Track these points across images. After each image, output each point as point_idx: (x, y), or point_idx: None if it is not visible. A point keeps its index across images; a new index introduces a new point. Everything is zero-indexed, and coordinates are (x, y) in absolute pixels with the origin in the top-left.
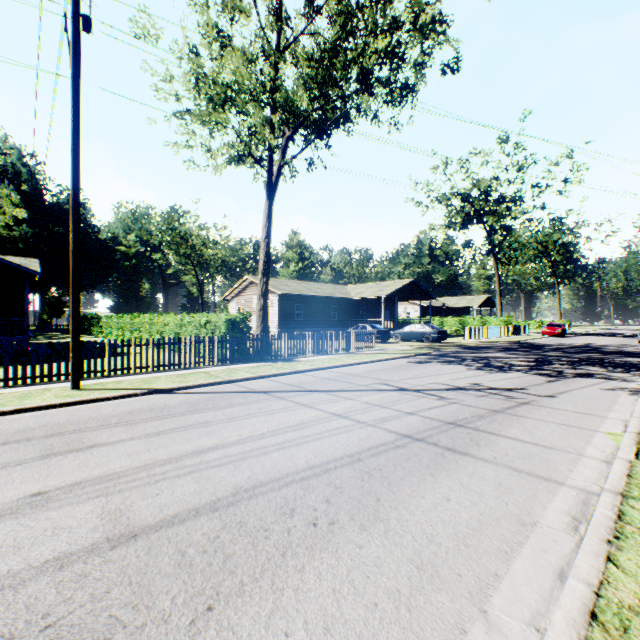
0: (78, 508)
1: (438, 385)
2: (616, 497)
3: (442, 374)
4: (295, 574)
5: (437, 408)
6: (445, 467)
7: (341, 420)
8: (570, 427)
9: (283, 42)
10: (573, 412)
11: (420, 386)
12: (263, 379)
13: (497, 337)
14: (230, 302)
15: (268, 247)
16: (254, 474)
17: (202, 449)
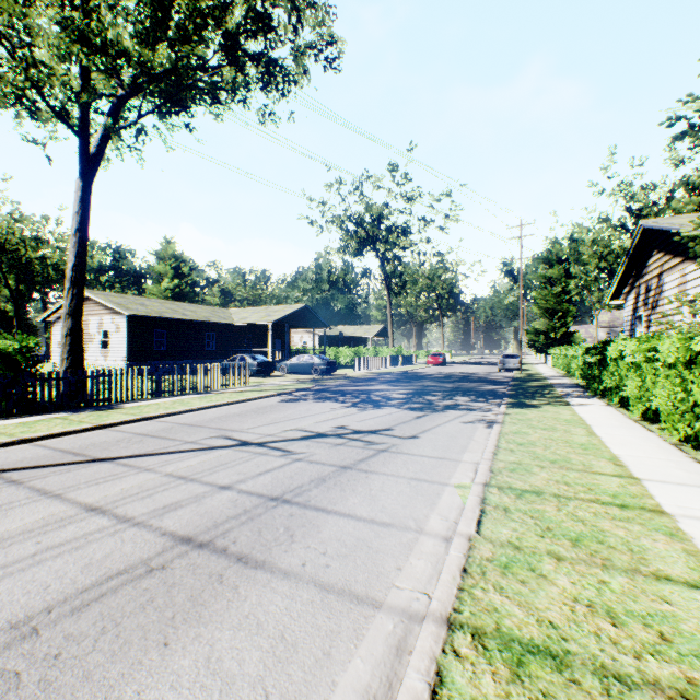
0: None
1: (295, 432)
2: (440, 632)
3: (309, 415)
4: None
5: (272, 472)
6: (206, 611)
7: (90, 520)
8: (421, 482)
9: None
10: (430, 458)
11: (271, 436)
12: (25, 445)
13: (388, 367)
14: (54, 325)
15: (82, 244)
16: None
17: None
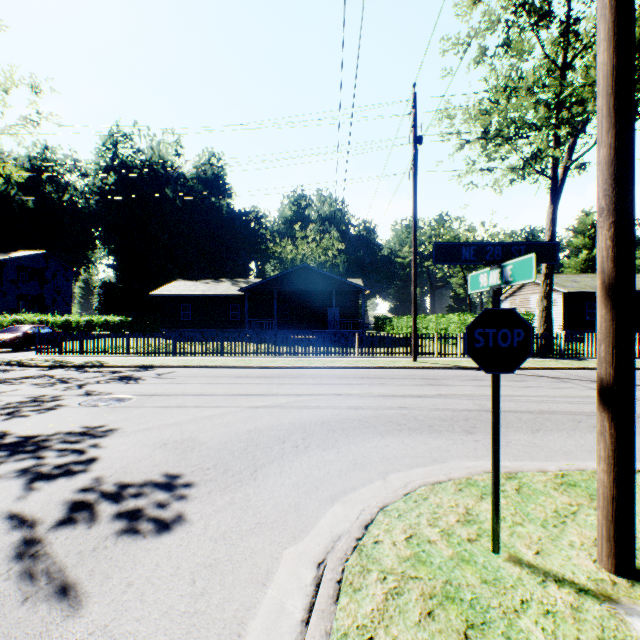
0: (461, 400)
1: None
2: None
3: None
4: (579, 433)
5: None
6: None
7: None
8: None
9: (569, 52)
10: None
11: None
12: (548, 370)
13: None
14: (502, 302)
15: None
16: (550, 408)
17: (512, 395)
